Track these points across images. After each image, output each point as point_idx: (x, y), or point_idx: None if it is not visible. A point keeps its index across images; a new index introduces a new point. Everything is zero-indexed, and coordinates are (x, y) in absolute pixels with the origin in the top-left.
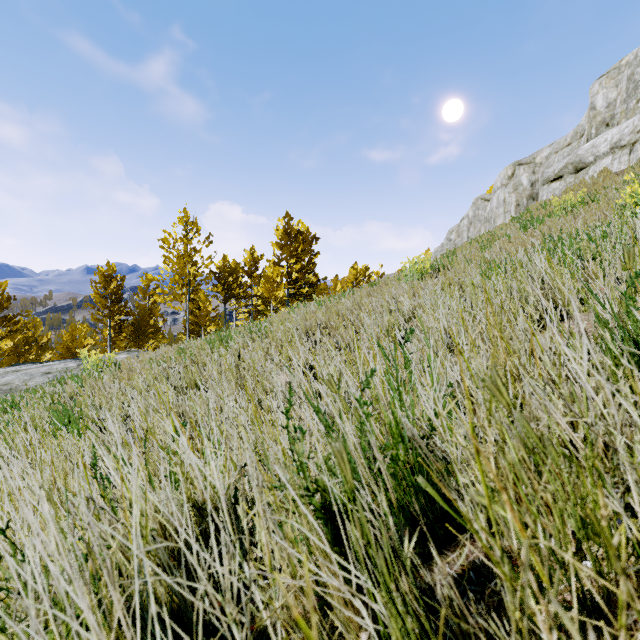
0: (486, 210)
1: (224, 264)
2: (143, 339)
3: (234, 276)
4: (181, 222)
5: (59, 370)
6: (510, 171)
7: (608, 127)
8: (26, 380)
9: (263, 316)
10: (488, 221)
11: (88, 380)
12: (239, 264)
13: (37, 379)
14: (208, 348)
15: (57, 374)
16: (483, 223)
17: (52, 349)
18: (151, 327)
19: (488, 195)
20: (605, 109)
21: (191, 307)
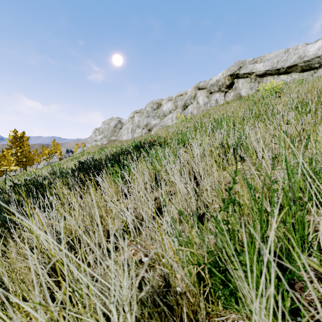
0: None
1: None
2: None
3: None
4: None
5: None
6: (95, 130)
7: (103, 133)
8: None
9: None
10: None
11: None
12: None
13: None
14: None
15: None
16: None
17: None
18: None
19: None
20: (102, 129)
21: None
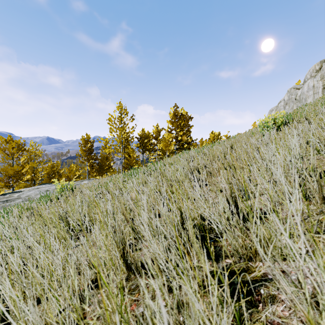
0: (297, 94)
1: (142, 133)
2: (102, 172)
3: (147, 139)
4: (118, 109)
5: (53, 189)
6: (318, 67)
7: None
8: (37, 194)
9: (163, 160)
10: (299, 101)
11: (54, 199)
12: (150, 133)
13: (42, 194)
14: (122, 181)
15: (51, 191)
16: (295, 103)
17: (64, 176)
18: (106, 166)
19: (298, 85)
20: None
21: (126, 155)
